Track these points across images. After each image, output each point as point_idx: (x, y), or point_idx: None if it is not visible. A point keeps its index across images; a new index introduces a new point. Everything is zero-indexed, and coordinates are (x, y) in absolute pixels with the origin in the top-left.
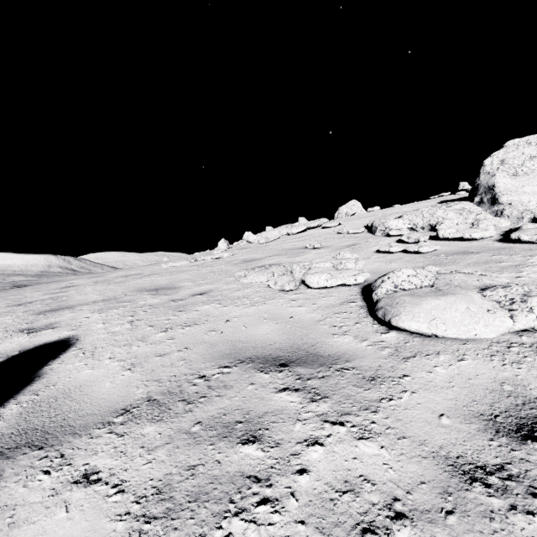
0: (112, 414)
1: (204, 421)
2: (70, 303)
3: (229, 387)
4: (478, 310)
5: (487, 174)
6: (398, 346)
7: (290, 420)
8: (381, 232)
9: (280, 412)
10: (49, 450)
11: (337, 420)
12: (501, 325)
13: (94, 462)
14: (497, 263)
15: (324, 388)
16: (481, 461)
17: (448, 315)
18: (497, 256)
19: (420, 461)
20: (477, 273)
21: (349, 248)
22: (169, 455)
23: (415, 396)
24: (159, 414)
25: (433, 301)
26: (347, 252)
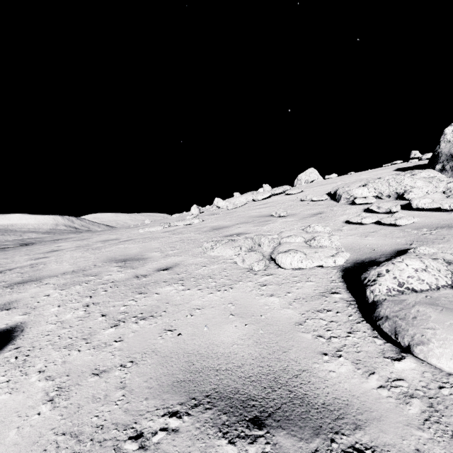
0: None
1: None
2: (41, 273)
3: None
4: None
5: (448, 142)
6: (432, 397)
7: None
8: (345, 200)
9: None
10: None
11: None
12: None
13: None
14: None
15: None
16: None
17: None
18: None
19: None
20: None
21: (316, 217)
22: None
23: None
24: None
25: None
26: (318, 225)
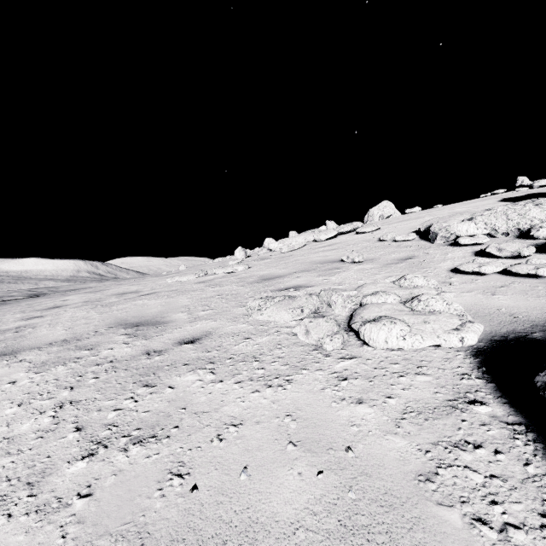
0: None
1: None
2: (22, 343)
3: None
4: None
5: None
6: None
7: None
8: (443, 240)
9: None
10: None
11: None
12: None
13: None
14: None
15: None
16: None
17: None
18: None
19: None
20: None
21: (405, 263)
22: None
23: None
24: None
25: None
26: (418, 276)
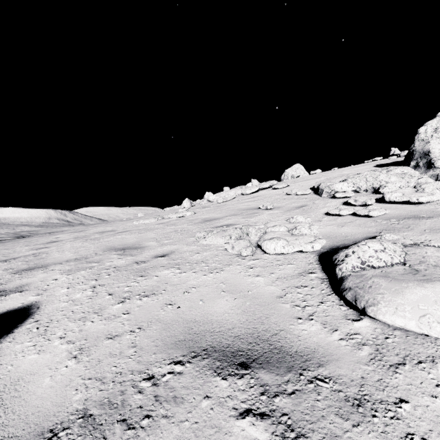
0: (35, 438)
1: None
2: (46, 261)
3: (179, 400)
4: None
5: (422, 141)
6: (379, 344)
7: None
8: (327, 194)
9: None
10: None
11: None
12: None
13: None
14: None
15: (297, 416)
16: None
17: None
18: None
19: None
20: None
21: (299, 210)
22: None
23: None
24: None
25: (418, 290)
26: (300, 216)
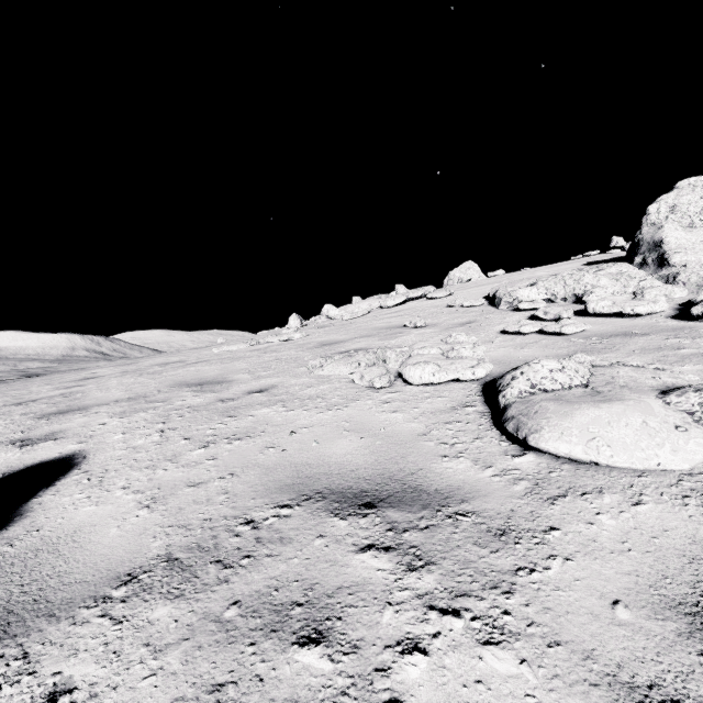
0: (110, 582)
1: (244, 600)
2: (84, 402)
3: (287, 540)
4: (661, 427)
5: (652, 225)
6: (540, 478)
7: (376, 604)
8: (507, 305)
9: (361, 588)
10: (8, 644)
11: (449, 606)
12: (698, 451)
13: (70, 670)
14: (674, 350)
15: (428, 548)
16: (690, 695)
17: (615, 432)
18: (674, 339)
19: (587, 691)
20: (650, 366)
21: (464, 327)
22: (184, 661)
23: (571, 566)
24: (180, 584)
25: (591, 411)
26: (462, 334)
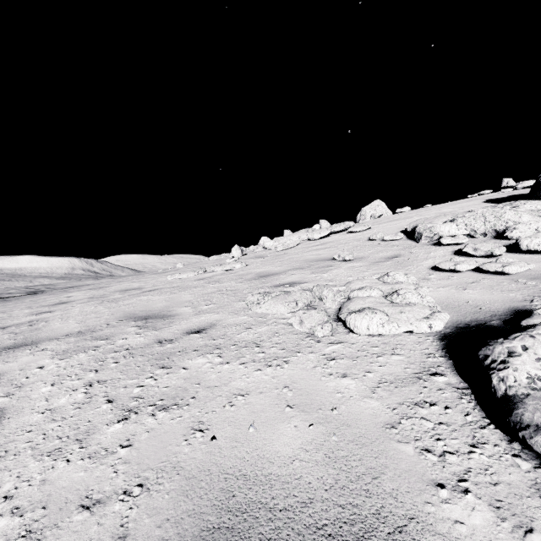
0: None
1: None
2: (40, 334)
3: None
4: None
5: None
6: None
7: None
8: (427, 240)
9: None
10: None
11: None
12: None
13: None
14: None
15: None
16: None
17: None
18: None
19: None
20: None
21: (391, 262)
22: None
23: None
24: None
25: None
26: (400, 273)
